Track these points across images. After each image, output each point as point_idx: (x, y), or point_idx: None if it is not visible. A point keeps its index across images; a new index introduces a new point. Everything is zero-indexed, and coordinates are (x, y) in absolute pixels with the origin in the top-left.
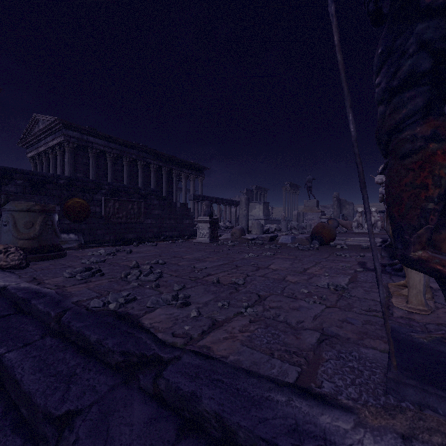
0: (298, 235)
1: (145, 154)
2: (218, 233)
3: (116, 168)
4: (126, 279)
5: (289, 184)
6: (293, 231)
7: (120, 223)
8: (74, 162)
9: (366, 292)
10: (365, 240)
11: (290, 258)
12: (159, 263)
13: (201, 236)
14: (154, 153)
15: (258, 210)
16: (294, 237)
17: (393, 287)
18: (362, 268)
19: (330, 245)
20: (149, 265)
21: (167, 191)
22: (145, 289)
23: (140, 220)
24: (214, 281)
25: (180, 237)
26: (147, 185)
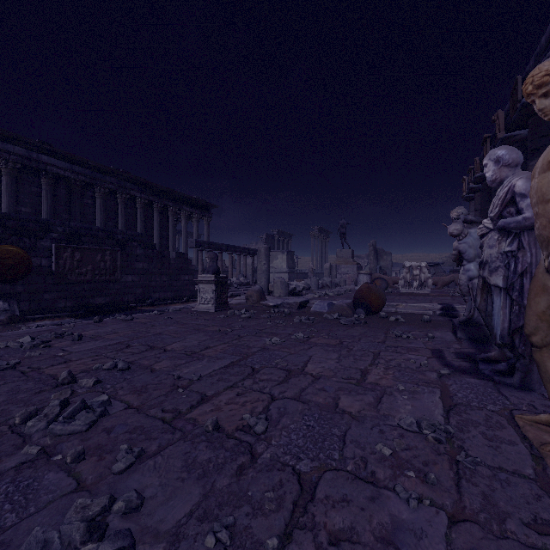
0: (335, 298)
1: (128, 184)
2: (229, 291)
3: (84, 201)
4: (23, 429)
5: (318, 229)
6: (327, 292)
7: (82, 282)
8: (16, 190)
9: (491, 443)
10: (421, 307)
11: (333, 346)
12: (118, 368)
13: (203, 302)
14: (141, 183)
15: (281, 260)
16: (331, 304)
17: (528, 426)
18: (447, 368)
19: (380, 316)
20: (93, 379)
21: (160, 235)
22: (46, 471)
23: (115, 277)
24: (209, 427)
25: (176, 299)
26: (131, 227)
